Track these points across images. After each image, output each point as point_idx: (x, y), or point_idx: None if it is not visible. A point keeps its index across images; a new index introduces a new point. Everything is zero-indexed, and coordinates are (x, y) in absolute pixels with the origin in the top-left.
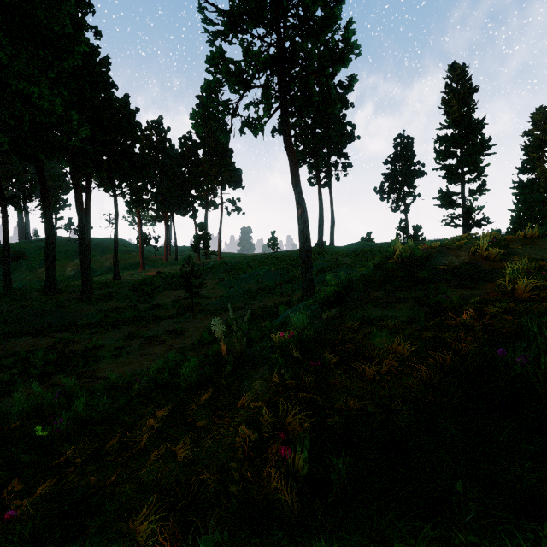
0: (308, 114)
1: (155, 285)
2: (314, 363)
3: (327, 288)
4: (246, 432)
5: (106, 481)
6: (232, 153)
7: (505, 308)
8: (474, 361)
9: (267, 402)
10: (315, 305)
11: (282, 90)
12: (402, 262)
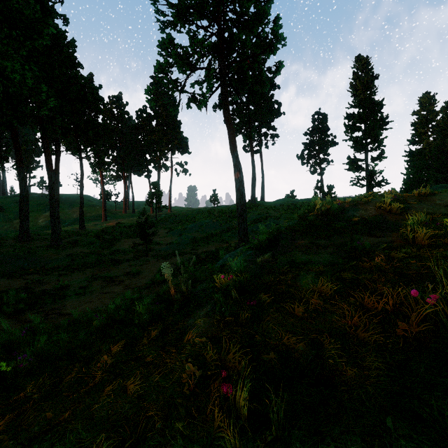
0: (243, 93)
1: (115, 234)
2: (251, 302)
3: (260, 236)
4: (191, 368)
5: (61, 416)
6: (180, 124)
7: (409, 253)
8: (389, 300)
9: (210, 338)
10: (250, 251)
11: (222, 71)
12: (321, 215)
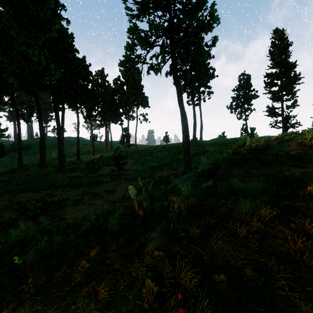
0: (187, 63)
1: (99, 163)
2: (199, 223)
3: (203, 166)
4: (150, 283)
5: (47, 312)
6: (142, 87)
7: None
8: None
9: (165, 251)
10: (194, 177)
11: (172, 47)
12: (250, 150)
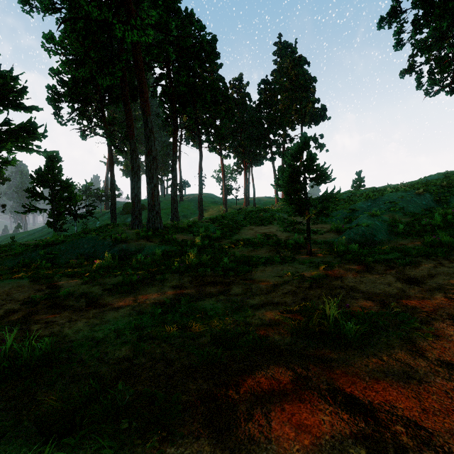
0: None
1: (237, 220)
2: None
3: None
4: None
5: None
6: (315, 82)
7: None
8: None
9: None
10: None
11: None
12: None
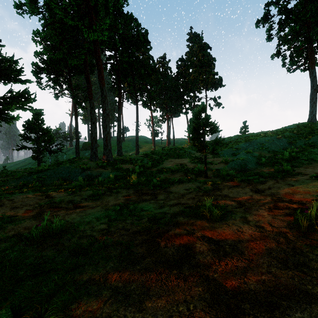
0: None
1: (162, 155)
2: None
3: None
4: None
5: None
6: (214, 61)
7: None
8: None
9: None
10: None
11: None
12: None
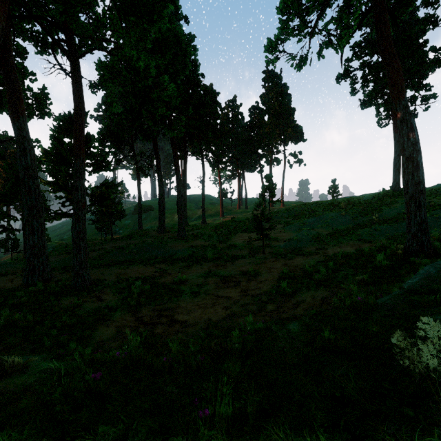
0: None
1: (231, 228)
2: None
3: None
4: None
5: None
6: (294, 111)
7: None
8: None
9: None
10: None
11: None
12: None
